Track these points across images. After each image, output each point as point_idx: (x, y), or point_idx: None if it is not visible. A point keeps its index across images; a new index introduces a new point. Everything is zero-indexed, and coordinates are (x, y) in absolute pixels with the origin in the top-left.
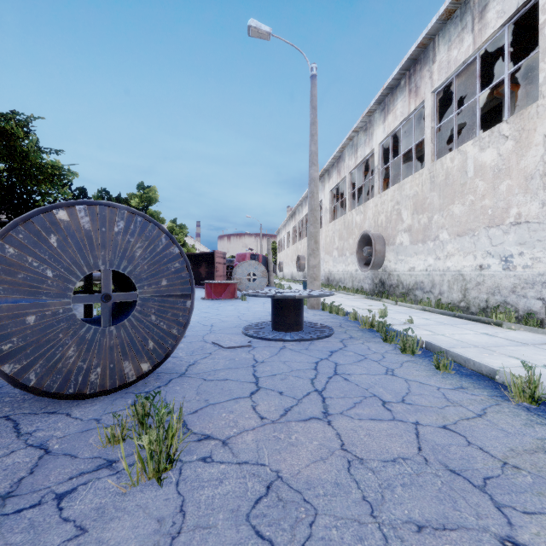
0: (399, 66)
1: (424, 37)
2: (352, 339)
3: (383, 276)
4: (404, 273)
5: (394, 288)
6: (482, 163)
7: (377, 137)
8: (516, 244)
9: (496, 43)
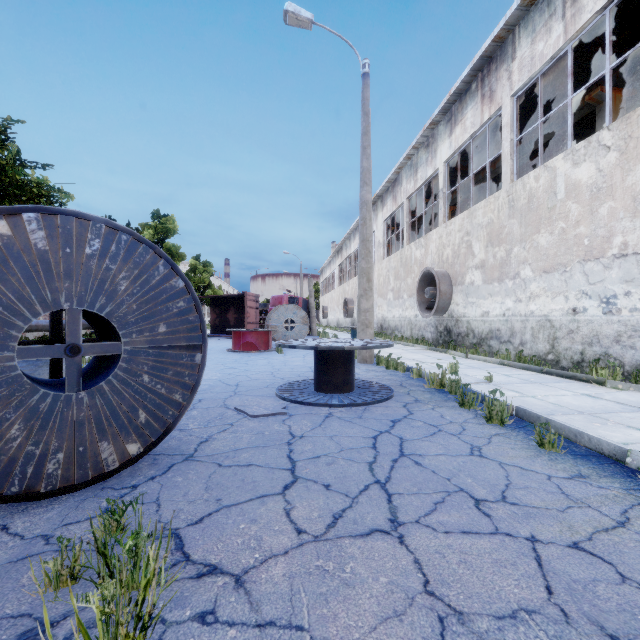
0: (470, 65)
1: (501, 28)
2: (419, 404)
3: (449, 323)
4: (476, 319)
5: (463, 338)
6: (576, 181)
7: (442, 154)
8: (621, 281)
9: (591, 36)
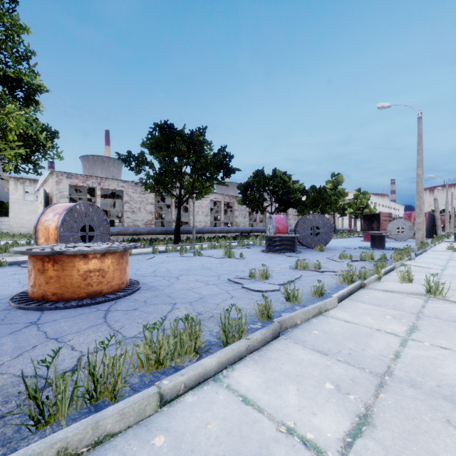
0: None
1: None
2: None
3: None
4: None
5: None
6: None
7: None
8: None
9: None
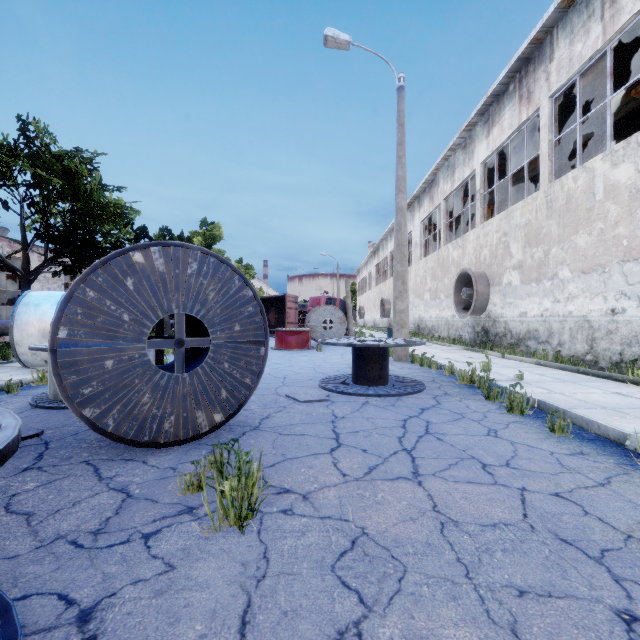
0: (507, 67)
1: (538, 30)
2: (447, 396)
3: (486, 323)
4: (513, 319)
5: (500, 338)
6: (615, 182)
7: (479, 155)
8: None
9: (635, 31)
